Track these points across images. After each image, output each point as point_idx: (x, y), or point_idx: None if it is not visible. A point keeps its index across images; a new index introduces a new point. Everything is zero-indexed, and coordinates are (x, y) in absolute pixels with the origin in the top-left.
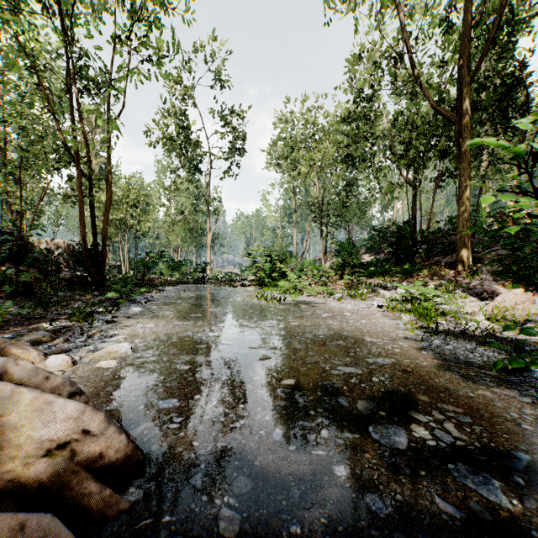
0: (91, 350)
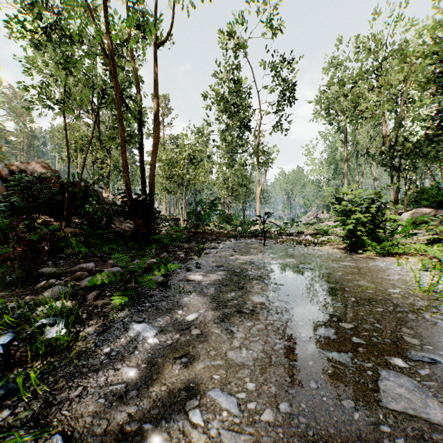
0: None
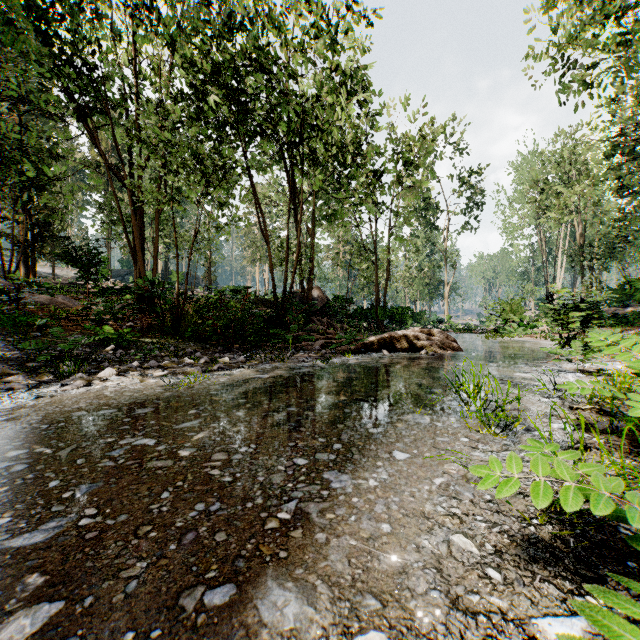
0: None
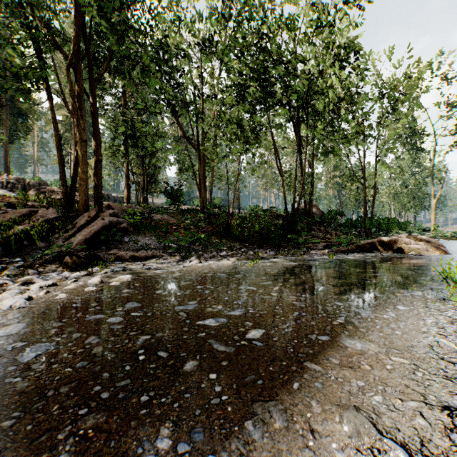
0: None
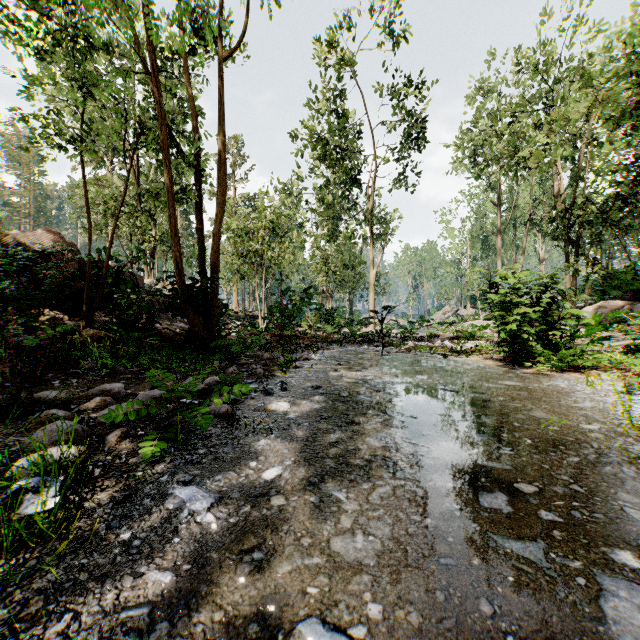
0: None
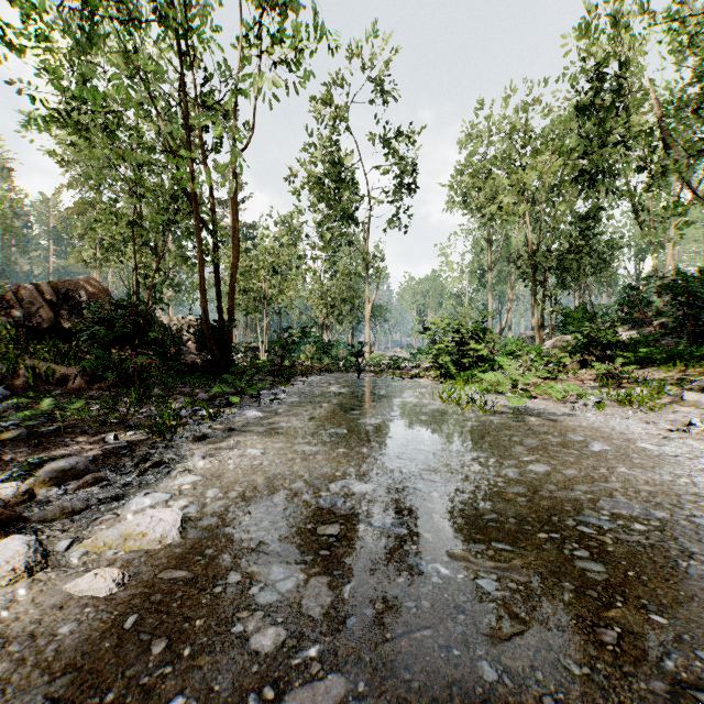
0: (113, 514)
